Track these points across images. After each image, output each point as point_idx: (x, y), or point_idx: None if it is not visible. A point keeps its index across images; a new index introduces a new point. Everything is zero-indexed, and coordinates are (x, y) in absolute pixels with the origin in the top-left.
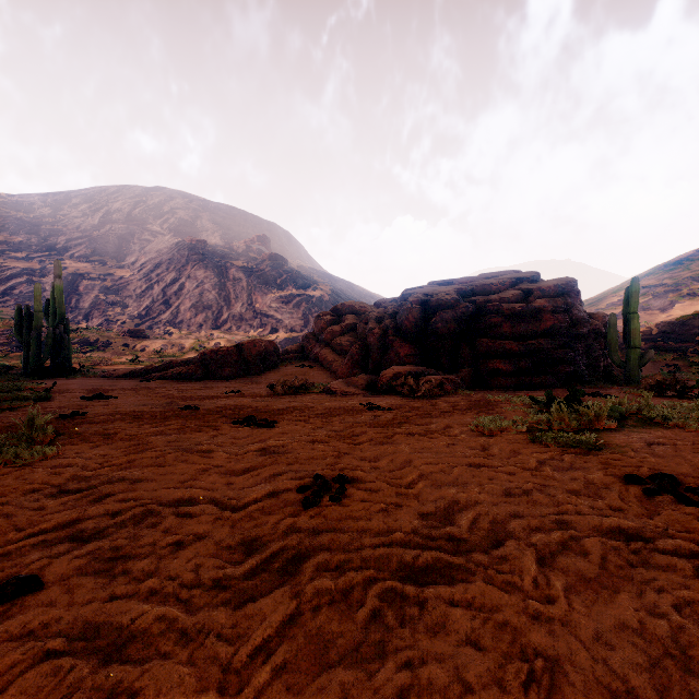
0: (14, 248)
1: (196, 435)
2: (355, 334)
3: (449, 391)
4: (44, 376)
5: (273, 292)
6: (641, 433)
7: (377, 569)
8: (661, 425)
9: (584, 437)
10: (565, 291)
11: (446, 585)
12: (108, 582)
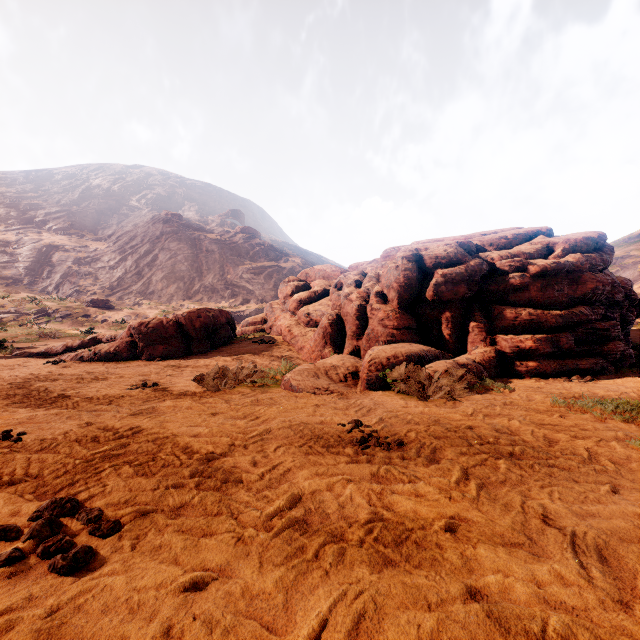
0: None
1: None
2: (327, 302)
3: (472, 385)
4: None
5: (245, 263)
6: None
7: None
8: None
9: None
10: (597, 245)
11: None
12: None
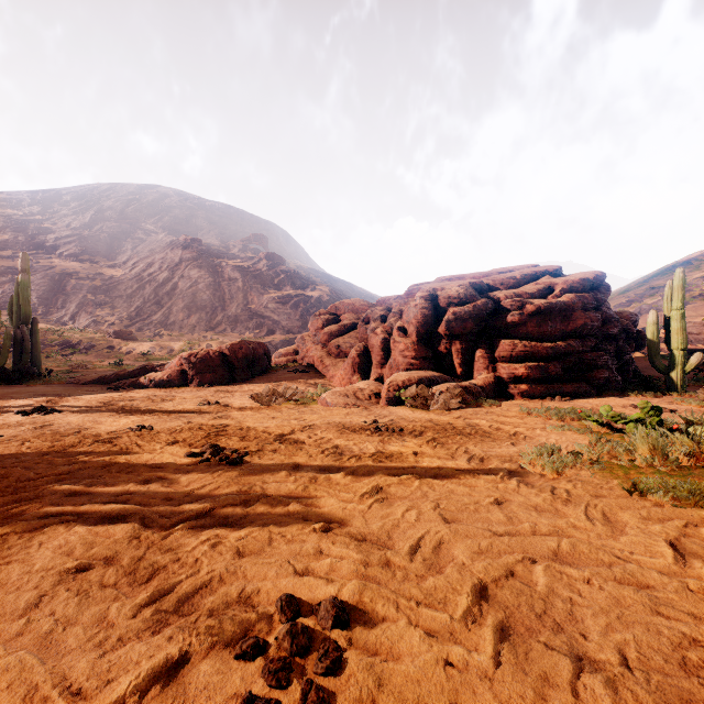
0: None
1: (119, 480)
2: (355, 335)
3: (469, 402)
4: (0, 382)
5: (270, 292)
6: None
7: None
8: None
9: None
10: (594, 285)
11: None
12: None
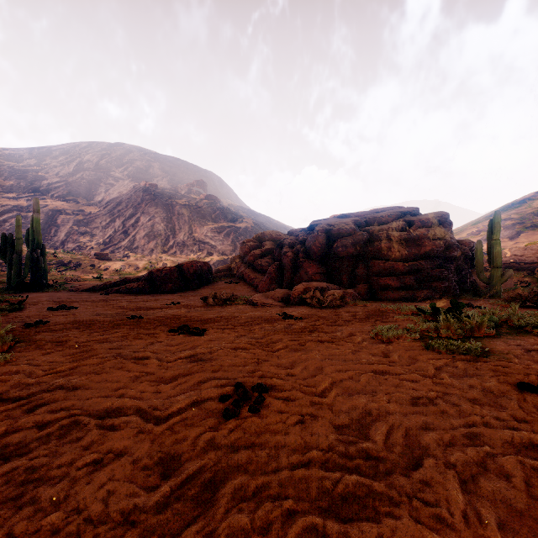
0: (7, 190)
1: (135, 342)
2: (272, 257)
3: (349, 303)
4: (23, 290)
5: (209, 224)
6: (517, 340)
7: (296, 498)
8: (531, 333)
9: (472, 345)
10: (440, 222)
11: (370, 522)
12: (11, 515)
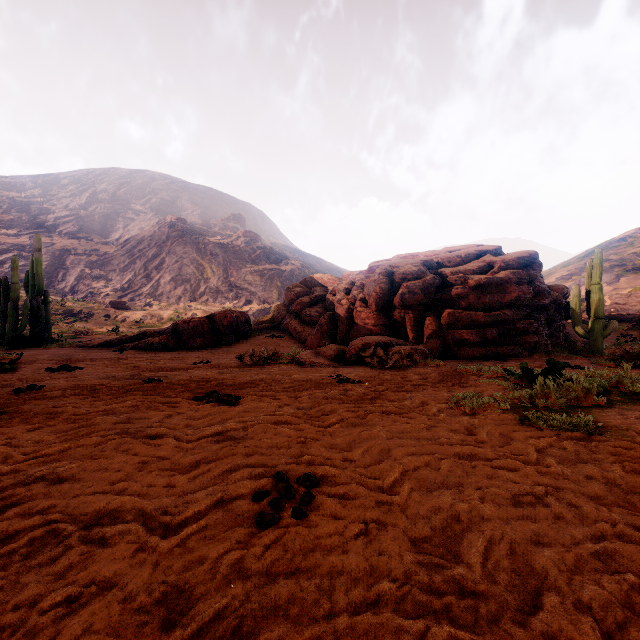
0: (6, 225)
1: (149, 414)
2: (324, 305)
3: (418, 362)
4: (20, 346)
5: (247, 266)
6: (634, 410)
7: None
8: None
9: (582, 419)
10: (528, 263)
11: None
12: None
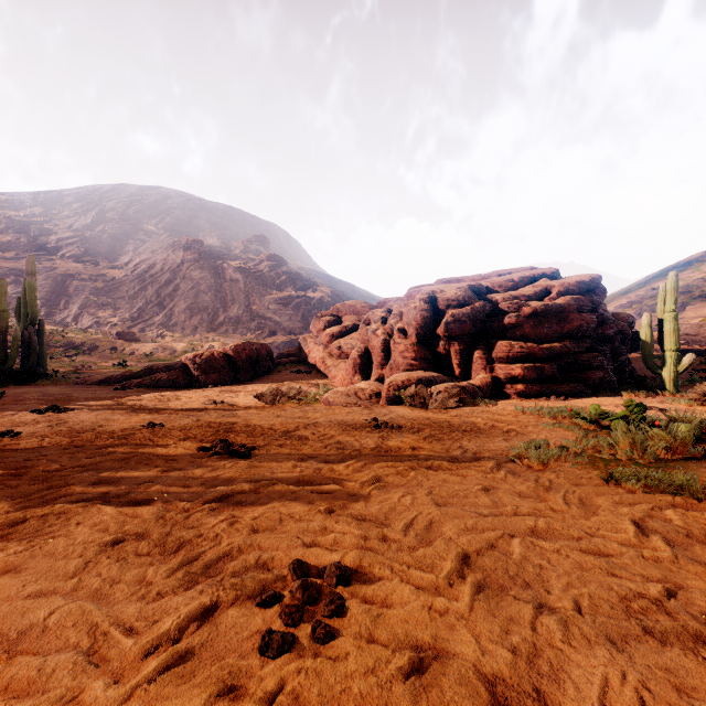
0: (2, 248)
1: (139, 471)
2: (357, 336)
3: (466, 402)
4: (9, 382)
5: (271, 293)
6: None
7: None
8: None
9: (684, 478)
10: (590, 288)
11: None
12: None
